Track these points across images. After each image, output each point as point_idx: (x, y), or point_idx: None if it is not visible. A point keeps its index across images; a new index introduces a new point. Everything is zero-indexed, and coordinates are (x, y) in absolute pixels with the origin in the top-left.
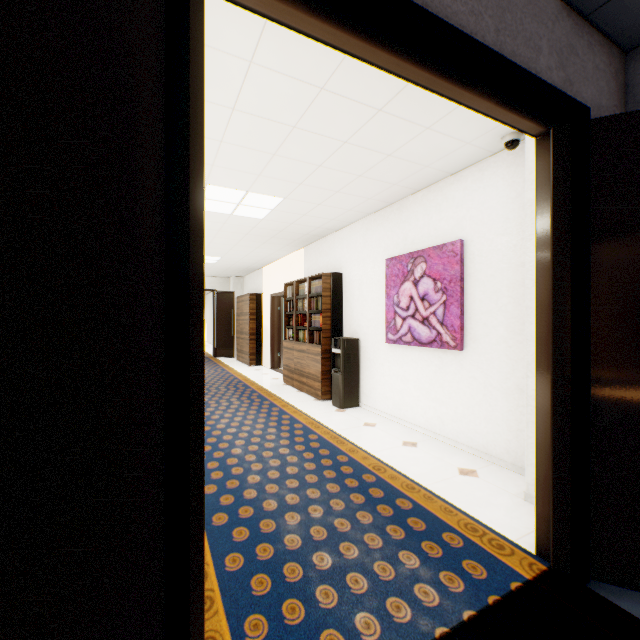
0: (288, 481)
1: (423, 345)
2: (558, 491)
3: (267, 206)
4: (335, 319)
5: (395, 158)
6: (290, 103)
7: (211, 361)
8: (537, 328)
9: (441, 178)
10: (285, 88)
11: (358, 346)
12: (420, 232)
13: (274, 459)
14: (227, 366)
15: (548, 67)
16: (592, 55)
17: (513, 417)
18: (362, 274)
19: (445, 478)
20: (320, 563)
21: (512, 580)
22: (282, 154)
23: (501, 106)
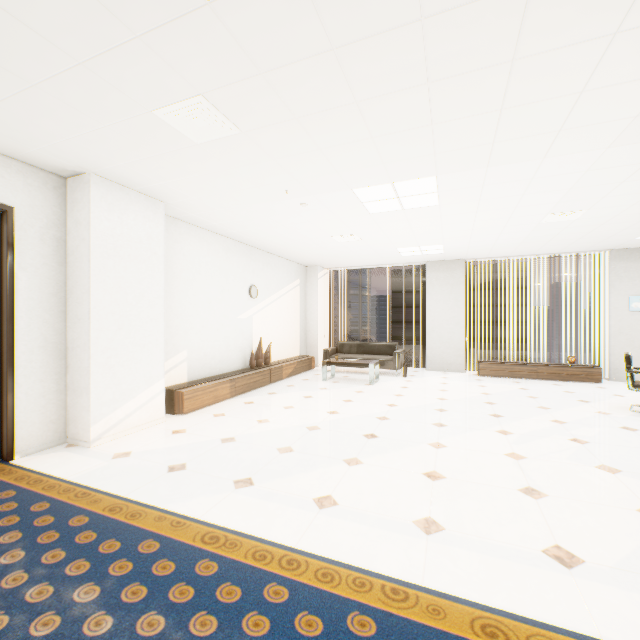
0: None
1: None
2: None
3: None
4: None
5: None
6: None
7: None
8: None
9: None
10: None
11: None
12: None
13: None
14: None
15: None
16: None
17: None
18: None
19: None
20: None
21: None
22: None
23: None
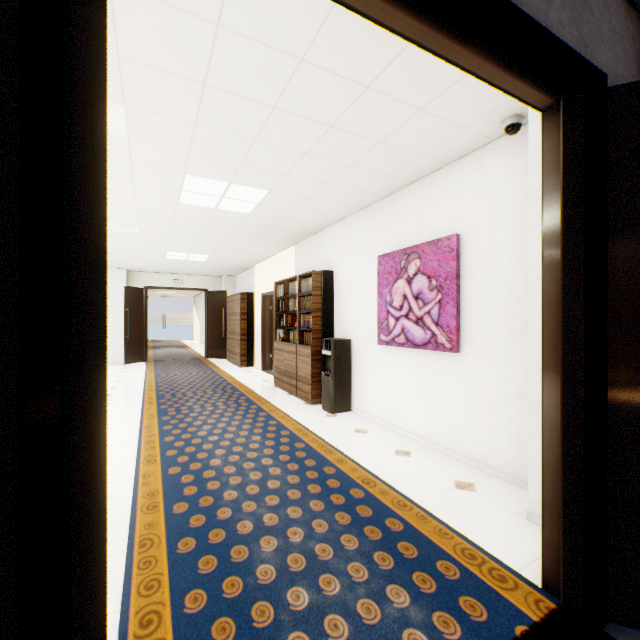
0: (268, 497)
1: (417, 347)
2: (569, 518)
3: (253, 199)
4: (326, 319)
5: (386, 145)
6: (267, 78)
7: (201, 362)
8: (544, 329)
9: (436, 168)
10: (260, 59)
11: (350, 347)
12: (414, 227)
13: (255, 471)
14: (217, 367)
15: (560, 22)
16: (608, 15)
17: (514, 425)
18: (354, 272)
19: (440, 493)
20: (295, 602)
21: (517, 623)
22: (263, 140)
23: (504, 69)
